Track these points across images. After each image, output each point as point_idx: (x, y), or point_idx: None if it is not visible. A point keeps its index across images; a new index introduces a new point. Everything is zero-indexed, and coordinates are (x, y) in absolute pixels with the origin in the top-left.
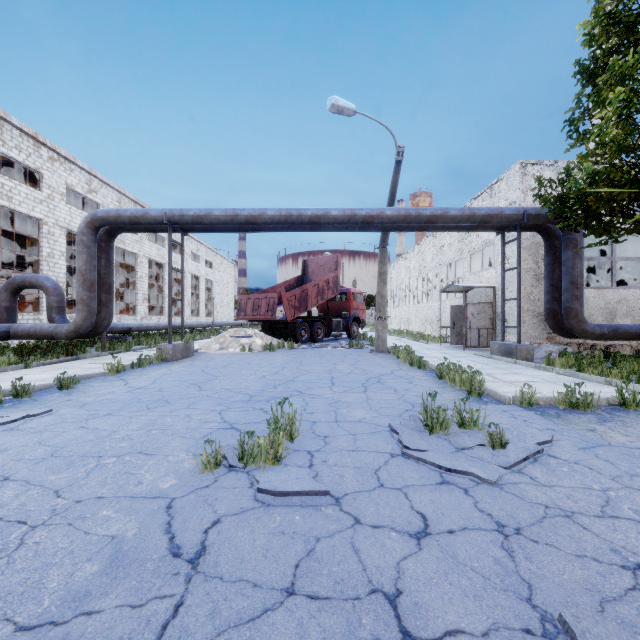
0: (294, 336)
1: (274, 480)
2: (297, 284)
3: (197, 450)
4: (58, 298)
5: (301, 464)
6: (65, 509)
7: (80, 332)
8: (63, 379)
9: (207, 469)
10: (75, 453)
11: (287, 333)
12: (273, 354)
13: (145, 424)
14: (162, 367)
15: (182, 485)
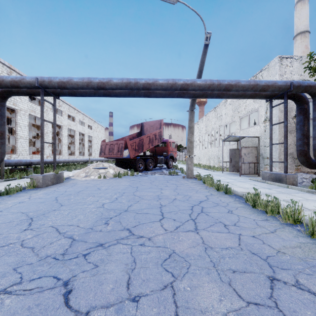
0: (135, 167)
1: None
2: (137, 136)
3: None
4: None
5: None
6: None
7: None
8: None
9: None
10: None
11: (130, 165)
12: (119, 180)
13: None
14: (27, 194)
15: None
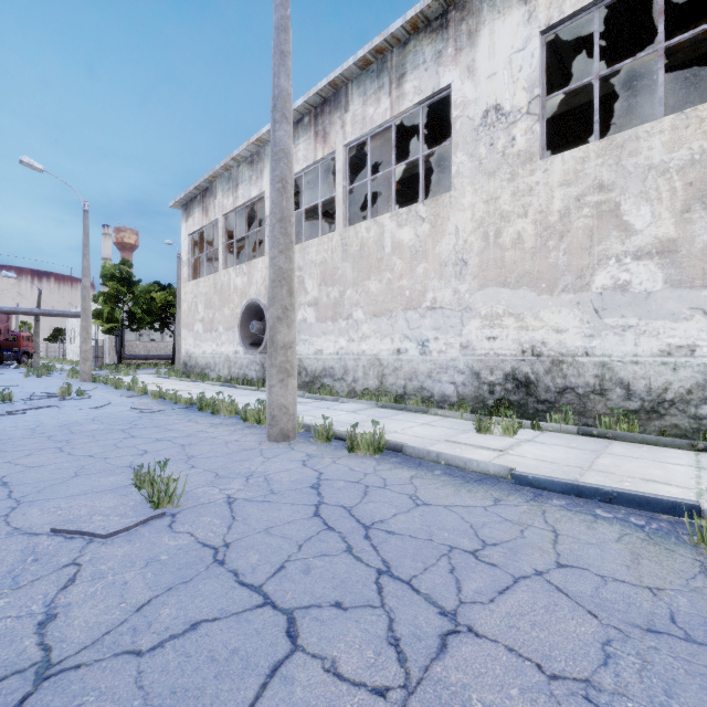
0: None
1: None
2: None
3: None
4: None
5: None
6: None
7: None
8: None
9: None
10: None
11: None
12: None
13: None
14: None
15: None
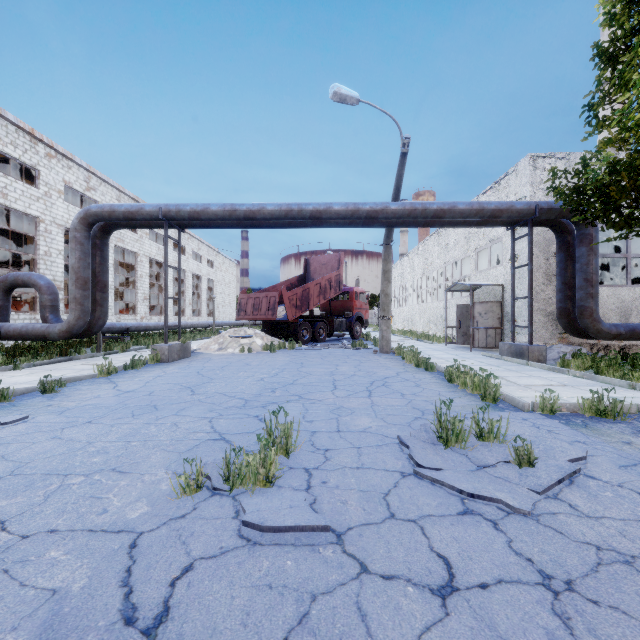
0: (295, 336)
1: (263, 509)
2: (299, 283)
3: (178, 467)
4: (51, 297)
5: (297, 486)
6: (6, 548)
7: (73, 332)
8: (47, 382)
9: (186, 493)
10: (39, 470)
11: (288, 333)
12: (273, 355)
13: (126, 434)
14: (156, 368)
15: (154, 514)
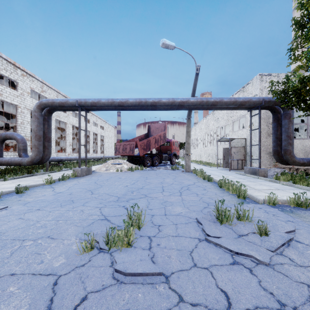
0: (143, 163)
1: (126, 261)
2: (145, 137)
3: (82, 235)
4: (23, 144)
5: (144, 247)
6: None
7: (34, 162)
8: (19, 188)
9: (85, 251)
10: (9, 237)
11: (140, 162)
12: (132, 173)
13: (56, 216)
14: (74, 180)
15: (68, 264)
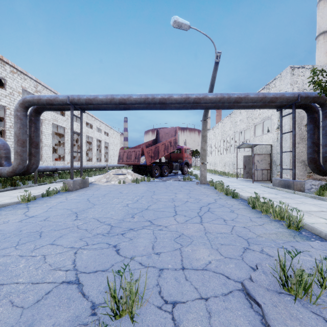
0: (151, 173)
1: None
2: (153, 144)
3: None
4: (5, 151)
5: None
6: None
7: (16, 172)
8: None
9: None
10: None
11: (147, 172)
12: (137, 185)
13: None
14: (63, 196)
15: None
